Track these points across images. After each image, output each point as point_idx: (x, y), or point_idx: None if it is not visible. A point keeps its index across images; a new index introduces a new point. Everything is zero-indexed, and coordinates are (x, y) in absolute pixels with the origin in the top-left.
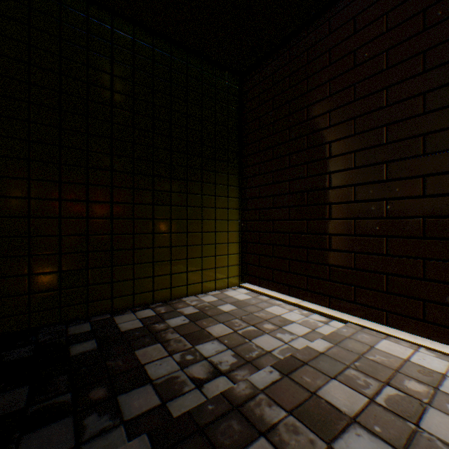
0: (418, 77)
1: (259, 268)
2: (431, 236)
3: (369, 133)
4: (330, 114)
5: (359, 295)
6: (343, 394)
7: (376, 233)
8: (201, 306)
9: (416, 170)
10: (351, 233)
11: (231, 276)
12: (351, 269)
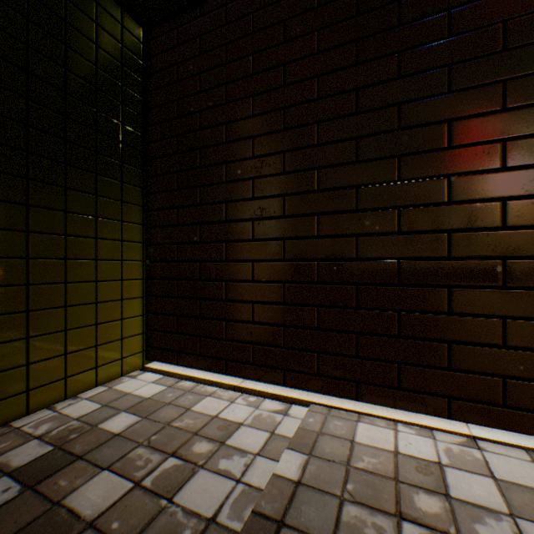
0: (393, 83)
1: (178, 336)
2: (408, 282)
3: (337, 146)
4: (287, 111)
5: (325, 363)
6: None
7: (345, 280)
8: (61, 434)
9: (391, 200)
10: (315, 280)
11: (128, 355)
12: (315, 330)
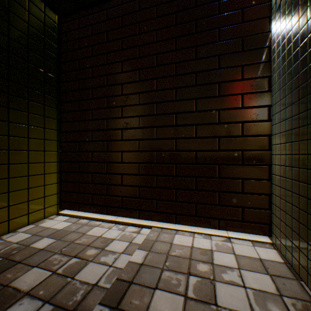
0: (193, 61)
1: (79, 194)
2: (200, 162)
3: (166, 91)
4: (140, 71)
5: (160, 205)
6: (167, 303)
7: (170, 162)
8: (7, 252)
9: (192, 121)
10: (155, 162)
11: (48, 206)
12: (155, 188)
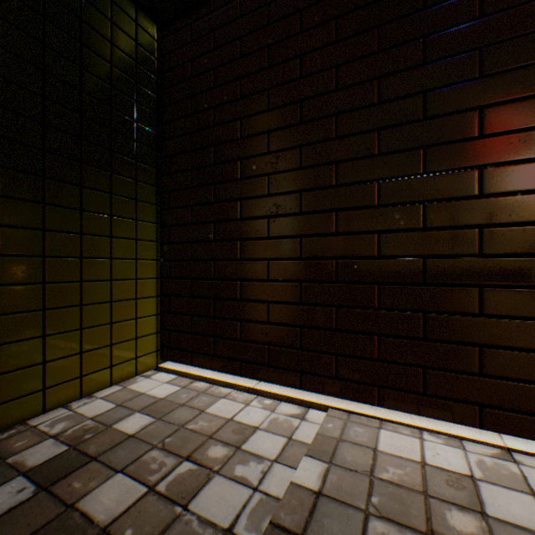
0: (418, 70)
1: (192, 336)
2: (434, 281)
3: (357, 138)
4: (304, 104)
5: (344, 366)
6: None
7: (366, 279)
8: (76, 434)
9: (416, 194)
10: (333, 280)
11: (143, 355)
12: (333, 331)
